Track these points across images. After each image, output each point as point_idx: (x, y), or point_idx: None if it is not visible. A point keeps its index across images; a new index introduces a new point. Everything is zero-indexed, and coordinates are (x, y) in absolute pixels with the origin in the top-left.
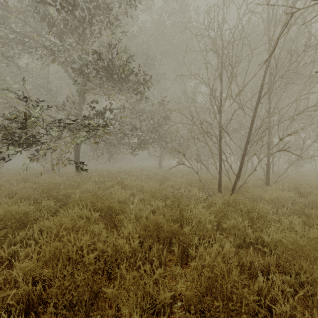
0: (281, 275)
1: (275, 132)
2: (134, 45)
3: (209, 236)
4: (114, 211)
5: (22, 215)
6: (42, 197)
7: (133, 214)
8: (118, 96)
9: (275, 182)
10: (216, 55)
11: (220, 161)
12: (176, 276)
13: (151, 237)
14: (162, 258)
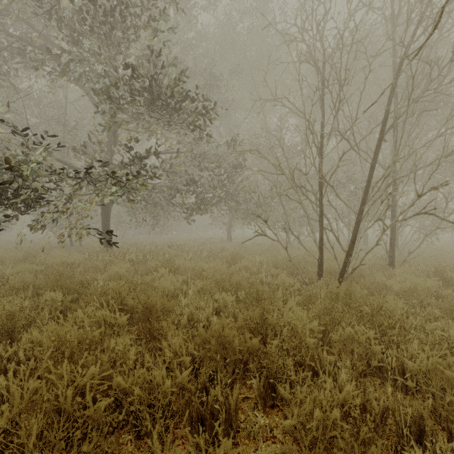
0: (439, 429)
1: (404, 186)
2: (191, 61)
3: (311, 357)
4: (153, 312)
5: (5, 319)
6: (48, 285)
7: (186, 315)
8: (168, 135)
9: (402, 262)
10: (315, 68)
11: (321, 231)
12: (255, 434)
13: (213, 360)
14: (231, 401)
